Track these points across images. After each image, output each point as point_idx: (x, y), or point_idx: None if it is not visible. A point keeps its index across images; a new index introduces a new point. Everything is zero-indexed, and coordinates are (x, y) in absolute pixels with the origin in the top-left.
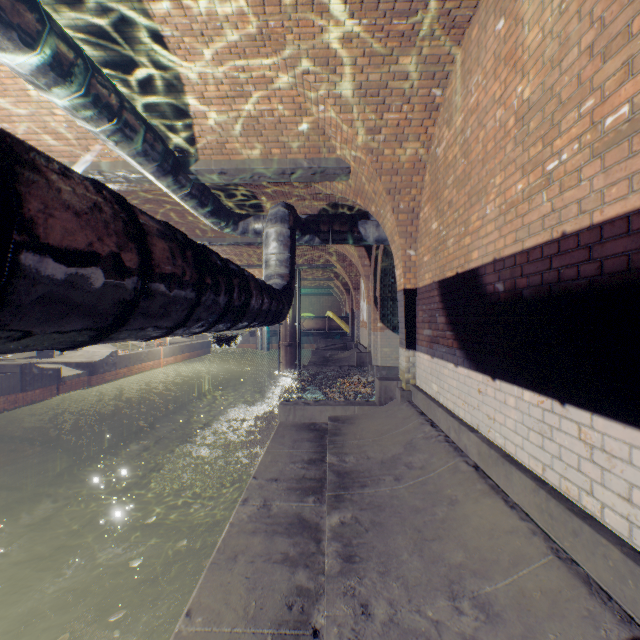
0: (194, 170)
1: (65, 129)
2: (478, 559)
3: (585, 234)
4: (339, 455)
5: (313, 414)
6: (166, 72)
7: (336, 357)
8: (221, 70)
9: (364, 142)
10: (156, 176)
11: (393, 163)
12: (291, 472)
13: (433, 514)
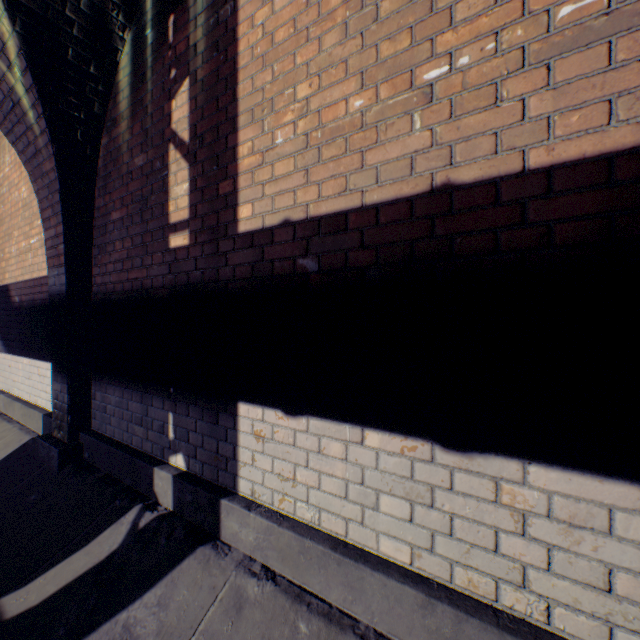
0: None
1: None
2: None
3: (40, 280)
4: None
5: None
6: None
7: None
8: None
9: None
10: None
11: None
12: None
13: None
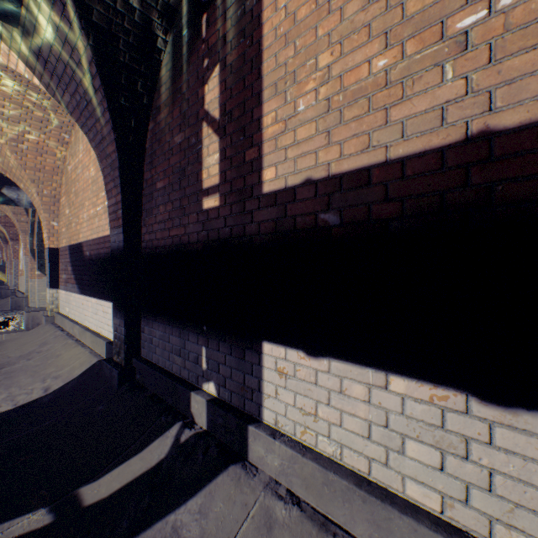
0: None
1: None
2: (62, 367)
3: (104, 238)
4: None
5: None
6: None
7: None
8: None
9: (9, 145)
10: None
11: (37, 164)
12: None
13: (47, 363)
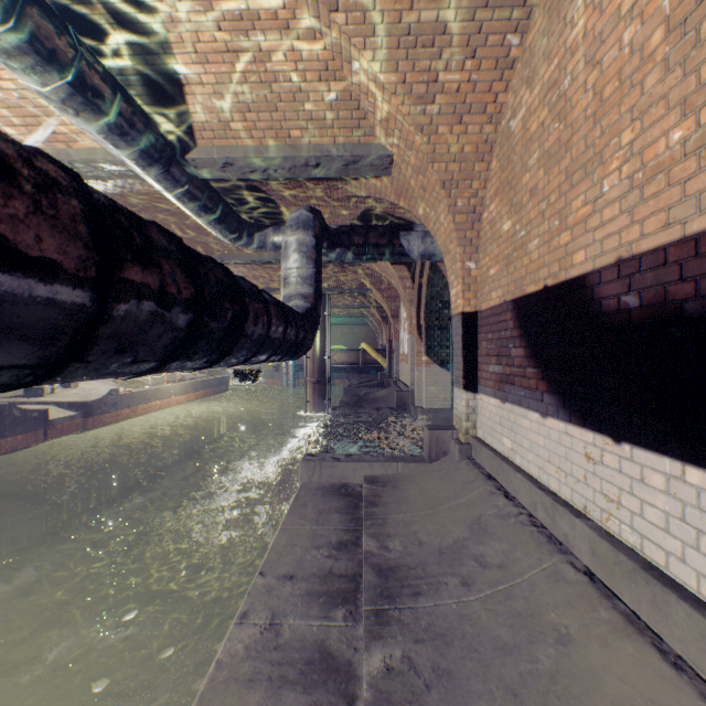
0: (191, 160)
1: (17, 101)
2: None
3: None
4: (379, 538)
5: (344, 473)
6: (141, 10)
7: (372, 396)
8: (216, 7)
9: (412, 115)
10: (140, 165)
11: (450, 145)
12: (313, 564)
13: (533, 660)
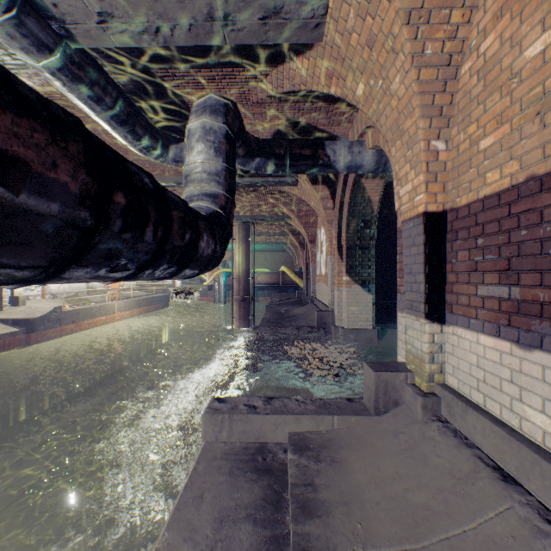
0: (52, 4)
1: None
2: None
3: None
4: None
5: (262, 429)
6: None
7: (291, 313)
8: None
9: None
10: None
11: None
12: None
13: None
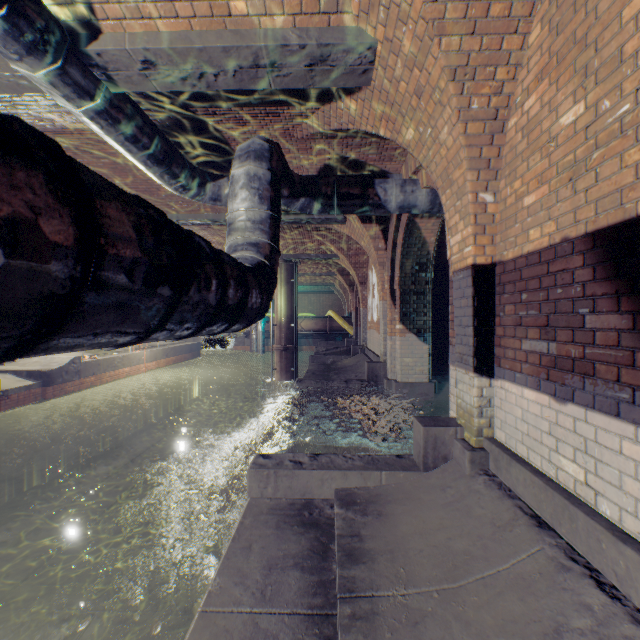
0: (96, 54)
1: None
2: None
3: None
4: None
5: (308, 485)
6: None
7: (339, 365)
8: None
9: None
10: (12, 50)
11: (468, 3)
12: None
13: None
